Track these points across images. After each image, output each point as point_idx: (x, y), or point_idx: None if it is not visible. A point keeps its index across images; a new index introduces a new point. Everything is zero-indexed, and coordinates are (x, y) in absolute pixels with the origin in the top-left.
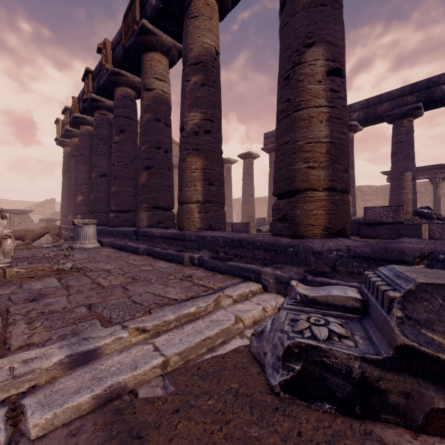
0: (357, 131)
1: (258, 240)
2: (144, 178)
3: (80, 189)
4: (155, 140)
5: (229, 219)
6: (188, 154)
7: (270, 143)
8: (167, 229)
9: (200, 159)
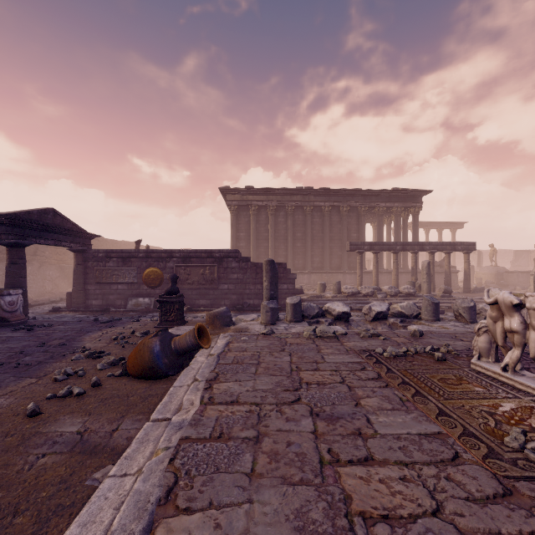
0: None
1: None
2: None
3: None
4: None
5: None
6: None
7: None
8: None
9: None
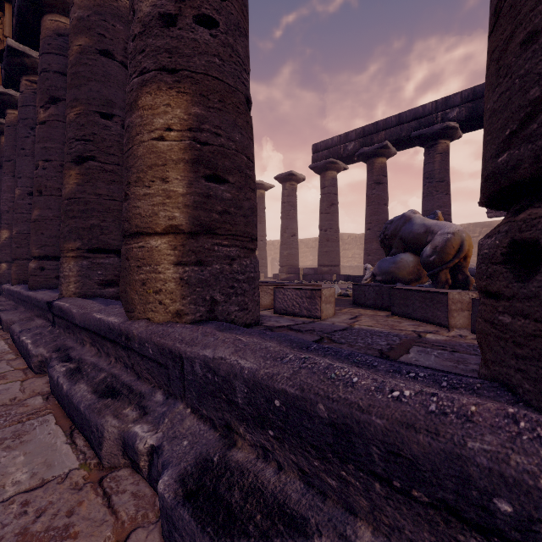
0: (455, 137)
1: (500, 472)
2: (71, 182)
3: (5, 219)
4: (98, 96)
5: (261, 269)
6: (143, 82)
7: (321, 158)
8: (113, 304)
9: (181, 99)
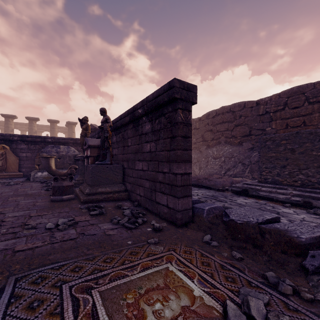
0: None
1: None
2: None
3: None
4: None
5: None
6: None
7: None
8: None
9: None
